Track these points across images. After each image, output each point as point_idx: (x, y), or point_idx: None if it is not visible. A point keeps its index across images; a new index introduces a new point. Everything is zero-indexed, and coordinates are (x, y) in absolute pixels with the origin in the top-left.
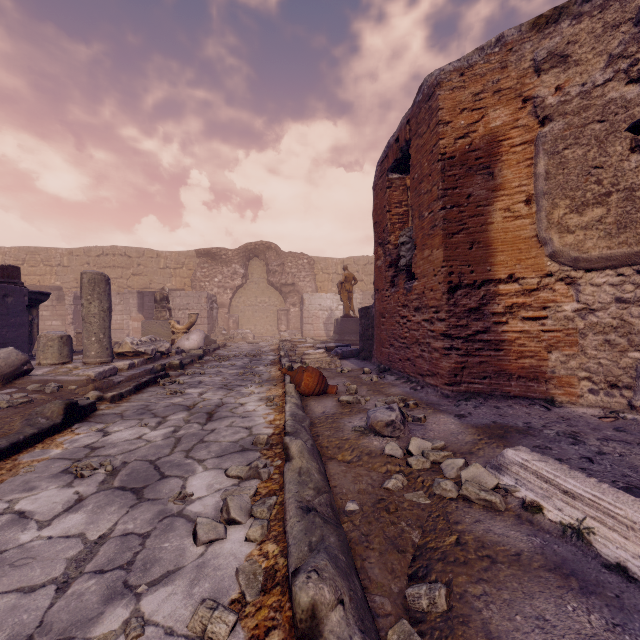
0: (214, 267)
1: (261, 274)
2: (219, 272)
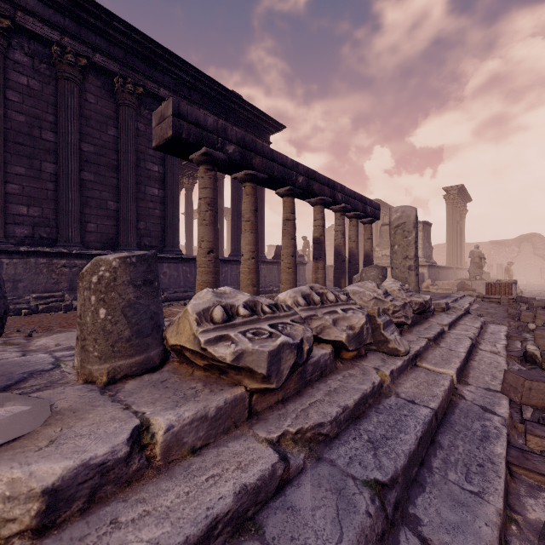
0: (500, 249)
1: (528, 249)
2: (503, 251)
